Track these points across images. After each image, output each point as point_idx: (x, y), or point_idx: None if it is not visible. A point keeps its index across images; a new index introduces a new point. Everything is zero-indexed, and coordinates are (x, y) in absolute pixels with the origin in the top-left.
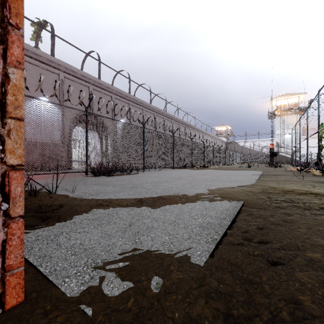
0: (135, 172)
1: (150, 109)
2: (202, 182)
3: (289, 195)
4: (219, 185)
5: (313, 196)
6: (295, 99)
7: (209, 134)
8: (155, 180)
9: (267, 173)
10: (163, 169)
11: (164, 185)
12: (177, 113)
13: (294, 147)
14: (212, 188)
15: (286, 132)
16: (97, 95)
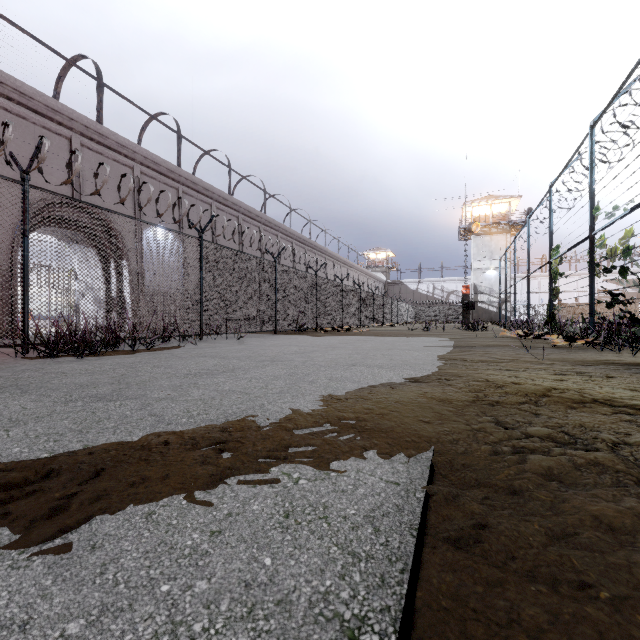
0: (177, 343)
1: (229, 206)
2: (323, 370)
3: (550, 412)
4: (365, 379)
5: (610, 413)
6: (503, 206)
7: (353, 266)
8: (202, 368)
9: (464, 342)
10: (252, 336)
11: (214, 384)
12: (290, 218)
13: (504, 293)
14: (345, 391)
15: (489, 265)
16: (93, 162)
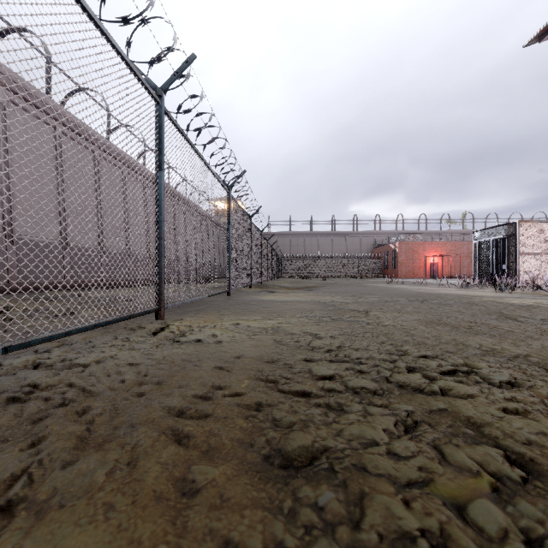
0: None
1: None
2: None
3: None
4: None
5: None
6: None
7: None
8: None
9: None
10: None
11: None
12: None
13: None
14: None
15: None
16: None
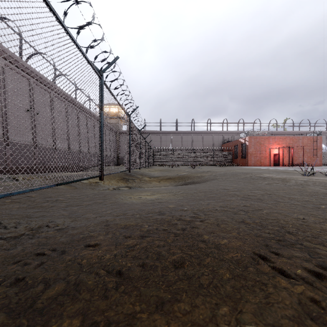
0: None
1: None
2: None
3: None
4: None
5: None
6: None
7: None
8: None
9: None
10: None
11: None
12: None
13: None
14: None
15: None
16: None
